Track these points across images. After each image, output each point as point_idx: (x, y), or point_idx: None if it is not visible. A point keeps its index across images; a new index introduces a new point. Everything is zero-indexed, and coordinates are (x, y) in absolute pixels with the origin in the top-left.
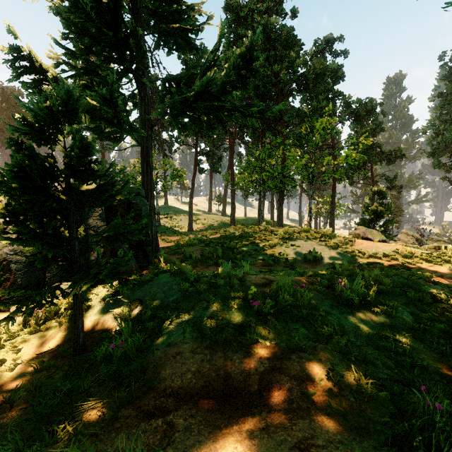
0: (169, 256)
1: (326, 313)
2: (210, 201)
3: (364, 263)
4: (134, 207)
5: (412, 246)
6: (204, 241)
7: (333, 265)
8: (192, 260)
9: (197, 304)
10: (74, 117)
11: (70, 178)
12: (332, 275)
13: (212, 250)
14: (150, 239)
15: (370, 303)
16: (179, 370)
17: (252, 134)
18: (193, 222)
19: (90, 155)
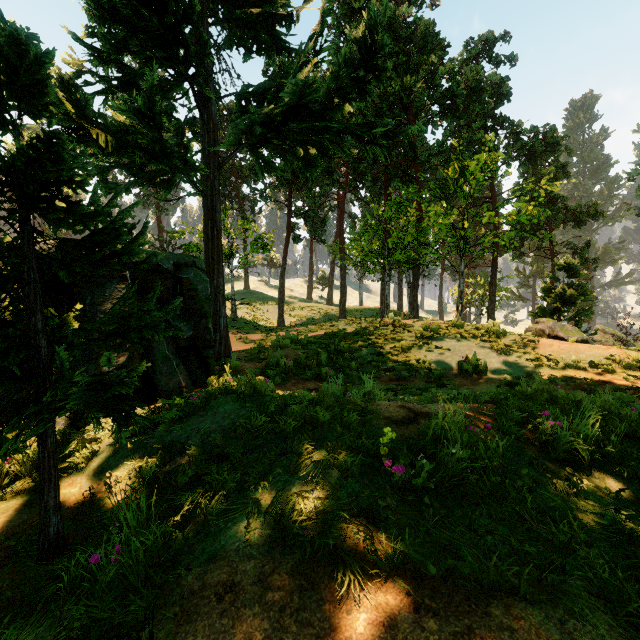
0: (245, 363)
1: (534, 482)
2: (309, 284)
3: (559, 376)
4: (185, 286)
5: (635, 350)
6: (300, 341)
7: (507, 381)
8: (279, 370)
9: (278, 460)
10: (36, 95)
11: (27, 213)
12: (525, 402)
13: (311, 355)
14: (212, 337)
15: (609, 458)
16: (227, 639)
17: (371, 183)
18: (285, 314)
19: (58, 162)
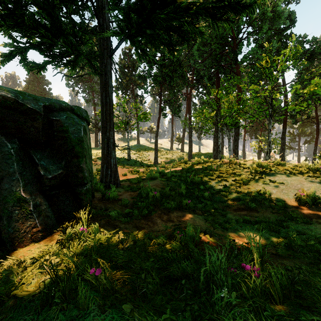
0: (125, 192)
1: None
2: (171, 141)
3: None
4: (56, 127)
5: None
6: (165, 174)
7: None
8: (148, 201)
9: None
10: None
11: None
12: None
13: (173, 185)
14: (84, 175)
15: None
16: None
17: (208, 79)
18: (158, 157)
19: None
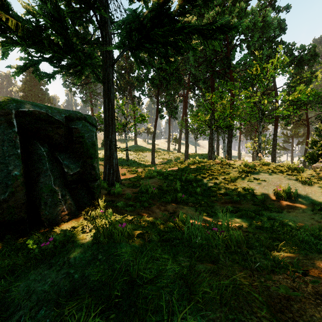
0: (127, 188)
1: None
2: (168, 142)
3: None
4: (74, 134)
5: None
6: (162, 174)
7: (316, 205)
8: (148, 195)
9: None
10: None
11: None
12: None
13: (170, 183)
14: (96, 173)
15: None
16: None
17: (203, 83)
18: (155, 158)
19: None
